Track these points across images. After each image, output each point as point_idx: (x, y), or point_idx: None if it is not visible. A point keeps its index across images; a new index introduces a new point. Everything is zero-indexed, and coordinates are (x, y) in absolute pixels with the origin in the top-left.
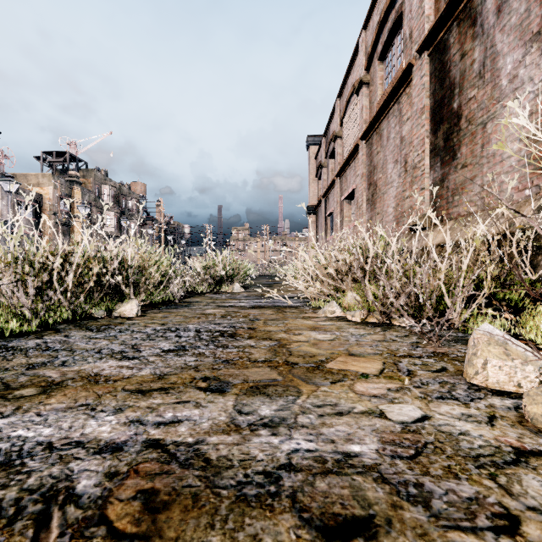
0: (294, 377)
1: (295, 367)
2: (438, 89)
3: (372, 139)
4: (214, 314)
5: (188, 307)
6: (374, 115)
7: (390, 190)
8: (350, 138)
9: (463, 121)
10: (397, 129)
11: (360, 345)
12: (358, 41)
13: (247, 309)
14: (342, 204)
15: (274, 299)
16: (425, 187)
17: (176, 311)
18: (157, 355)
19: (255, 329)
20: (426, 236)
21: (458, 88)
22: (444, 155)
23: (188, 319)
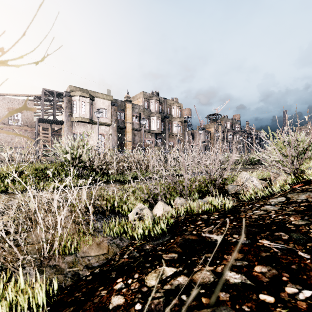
0: None
1: None
2: None
3: None
4: None
5: None
6: None
7: None
8: None
9: None
10: None
11: None
12: None
13: None
14: None
15: None
16: None
17: None
18: None
19: None
20: None
21: None
22: None
23: None
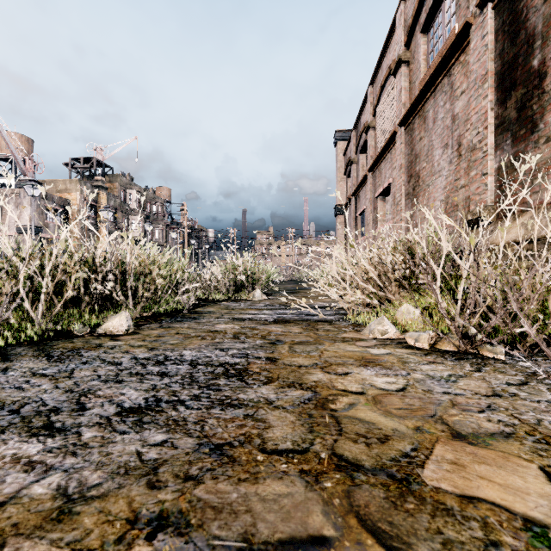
0: (363, 528)
1: (357, 482)
2: (508, 47)
3: (413, 124)
4: (225, 332)
5: (195, 321)
6: (417, 95)
7: (438, 181)
8: (385, 127)
9: (549, 80)
10: (447, 108)
11: (460, 408)
12: (396, 16)
13: (268, 324)
14: (375, 201)
15: (302, 309)
16: (489, 172)
17: (179, 326)
18: (103, 423)
19: (276, 360)
20: (491, 232)
21: (540, 39)
22: (517, 129)
23: (188, 340)
